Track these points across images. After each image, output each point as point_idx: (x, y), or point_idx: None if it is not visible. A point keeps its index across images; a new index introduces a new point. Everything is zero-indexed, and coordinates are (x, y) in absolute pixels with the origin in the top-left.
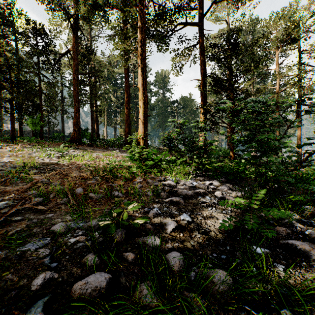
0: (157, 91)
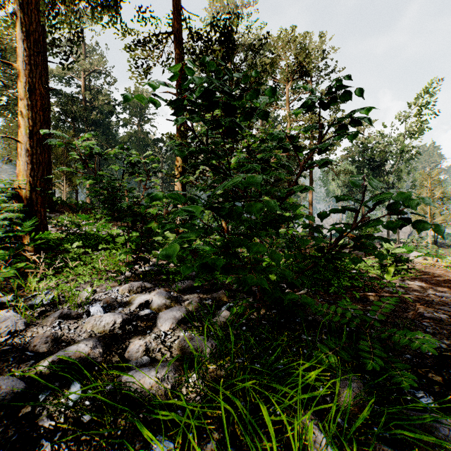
0: (129, 119)
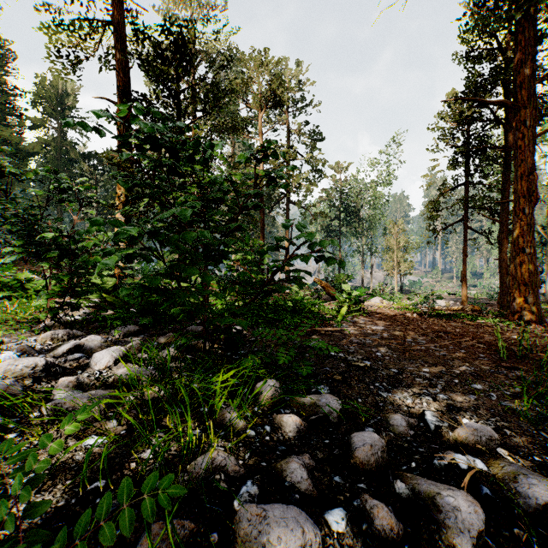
0: (43, 119)
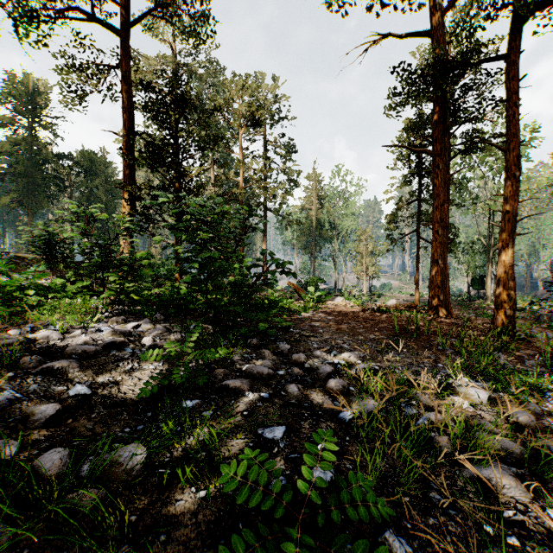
0: (13, 118)
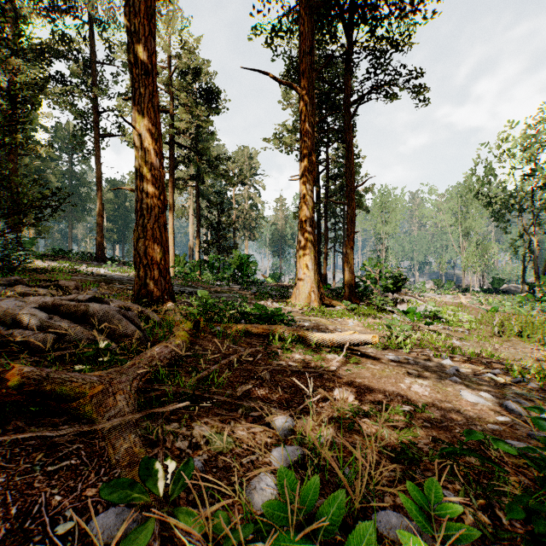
0: (60, 156)
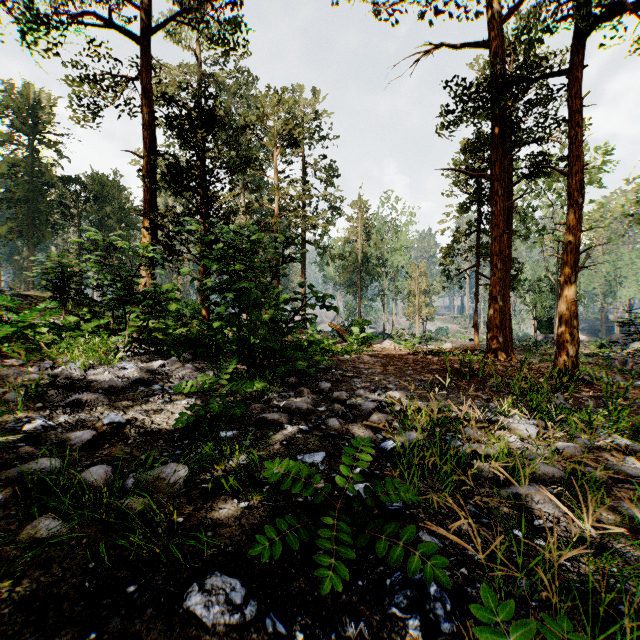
0: (11, 135)
